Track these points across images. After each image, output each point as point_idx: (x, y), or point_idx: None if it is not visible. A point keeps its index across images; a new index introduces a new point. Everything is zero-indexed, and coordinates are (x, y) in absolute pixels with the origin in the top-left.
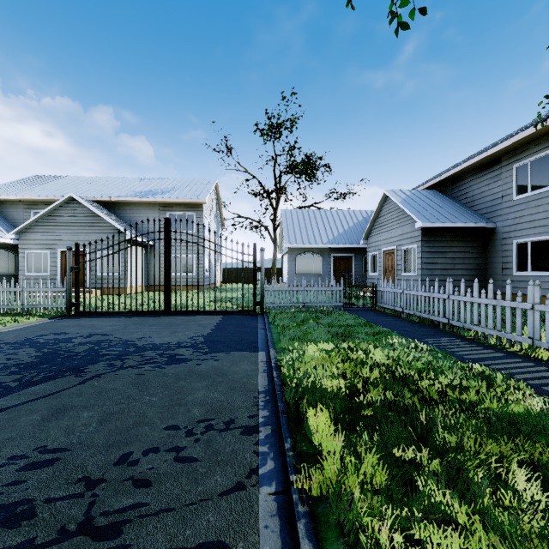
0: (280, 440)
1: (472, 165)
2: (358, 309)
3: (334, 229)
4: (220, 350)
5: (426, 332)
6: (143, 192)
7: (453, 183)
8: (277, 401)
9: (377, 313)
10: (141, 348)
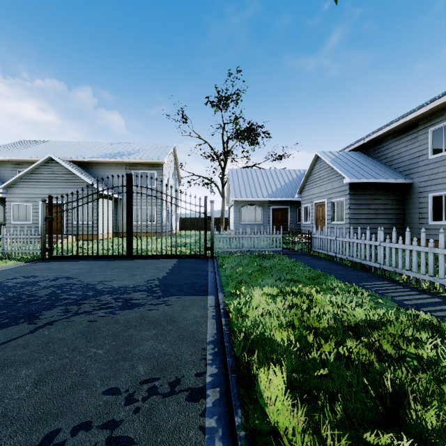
0: (230, 409)
1: (392, 129)
2: (295, 253)
3: (272, 185)
4: (173, 294)
5: (360, 276)
6: (112, 154)
7: (374, 145)
8: (226, 354)
9: (313, 257)
10: (99, 292)
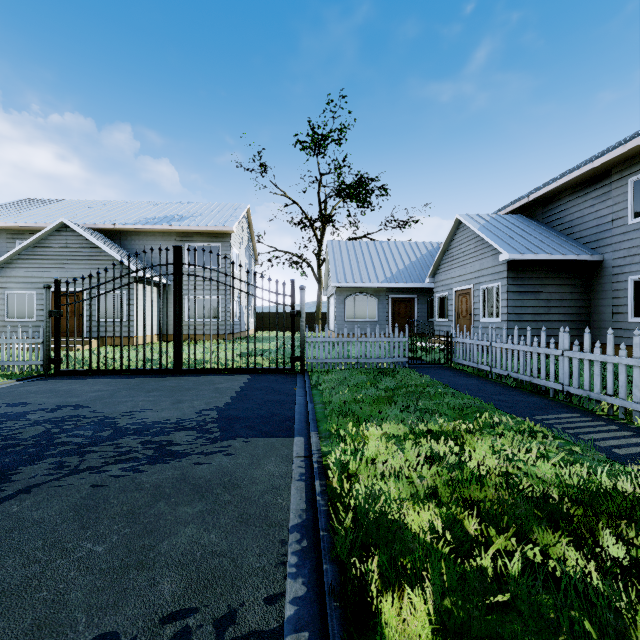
0: None
1: (571, 180)
2: (427, 366)
3: (392, 264)
4: (237, 434)
5: (534, 403)
6: (156, 218)
7: (544, 205)
8: (321, 555)
9: (455, 372)
10: (120, 431)
